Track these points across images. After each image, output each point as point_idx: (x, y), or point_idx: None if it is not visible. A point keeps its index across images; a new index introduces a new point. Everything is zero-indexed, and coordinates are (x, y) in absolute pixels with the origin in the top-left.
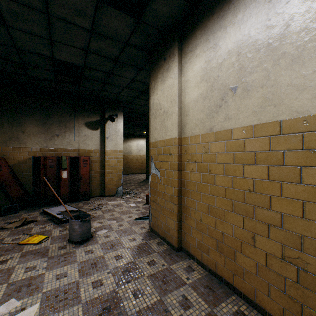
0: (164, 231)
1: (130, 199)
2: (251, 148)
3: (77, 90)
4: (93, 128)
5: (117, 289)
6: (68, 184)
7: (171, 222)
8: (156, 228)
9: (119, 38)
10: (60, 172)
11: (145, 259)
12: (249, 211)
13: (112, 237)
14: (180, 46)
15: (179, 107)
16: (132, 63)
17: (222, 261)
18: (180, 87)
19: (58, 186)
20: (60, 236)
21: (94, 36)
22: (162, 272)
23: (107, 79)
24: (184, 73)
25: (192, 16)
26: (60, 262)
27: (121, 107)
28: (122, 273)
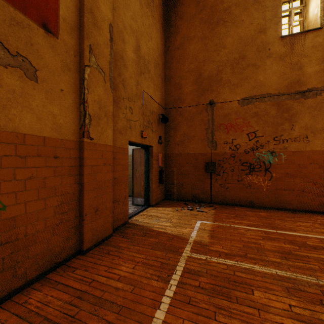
0: None
1: None
2: None
3: None
4: None
5: None
6: None
7: None
8: None
9: None
10: None
11: None
12: None
13: None
14: None
15: None
16: None
17: None
18: None
19: None
20: None
21: None
22: None
23: None
24: None
25: None
26: None
27: None
28: None
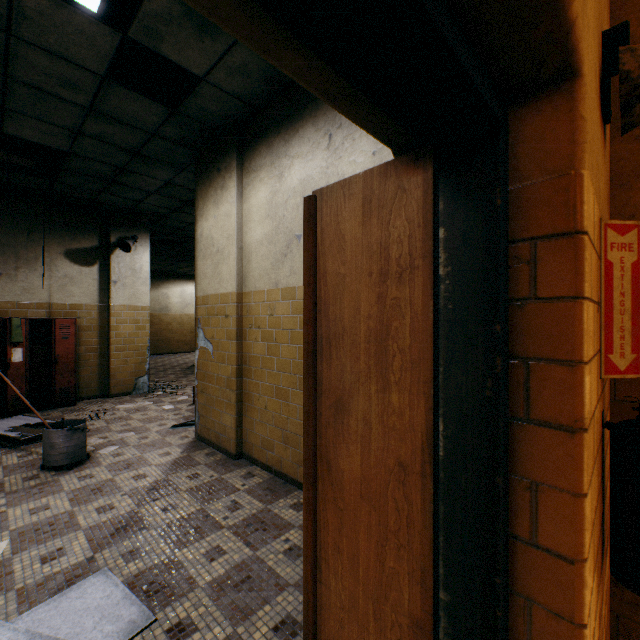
0: (218, 435)
1: (163, 398)
2: None
3: (50, 189)
4: (84, 261)
5: (138, 508)
6: (26, 375)
7: (227, 418)
8: (206, 433)
9: (141, 125)
10: (7, 351)
11: (185, 474)
12: None
13: (129, 454)
14: (241, 158)
15: (240, 248)
16: (166, 160)
17: (288, 454)
18: (241, 218)
19: (0, 380)
20: (22, 464)
21: (94, 116)
22: (208, 483)
23: (116, 176)
24: (246, 199)
25: (256, 121)
26: (33, 495)
27: (146, 224)
28: (146, 492)
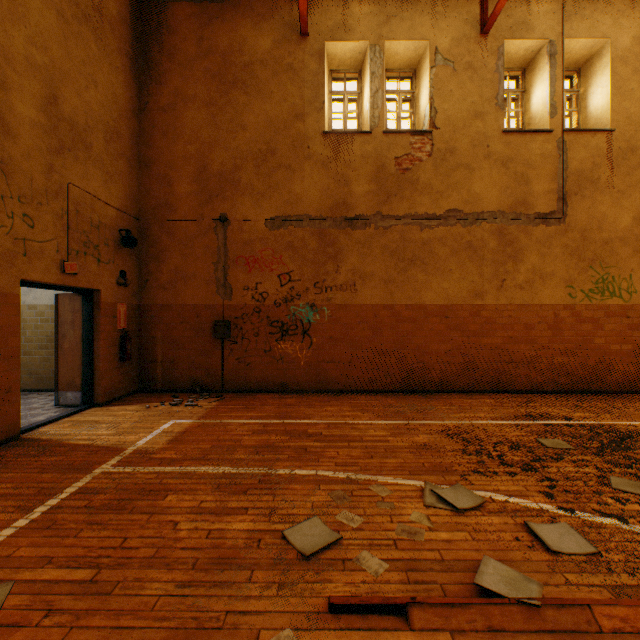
0: None
1: None
2: (49, 316)
3: None
4: None
5: None
6: None
7: None
8: None
9: None
10: None
11: None
12: (48, 346)
13: None
14: None
15: None
16: None
17: (33, 379)
18: None
19: None
20: None
21: None
22: None
23: None
24: None
25: None
26: None
27: None
28: None
